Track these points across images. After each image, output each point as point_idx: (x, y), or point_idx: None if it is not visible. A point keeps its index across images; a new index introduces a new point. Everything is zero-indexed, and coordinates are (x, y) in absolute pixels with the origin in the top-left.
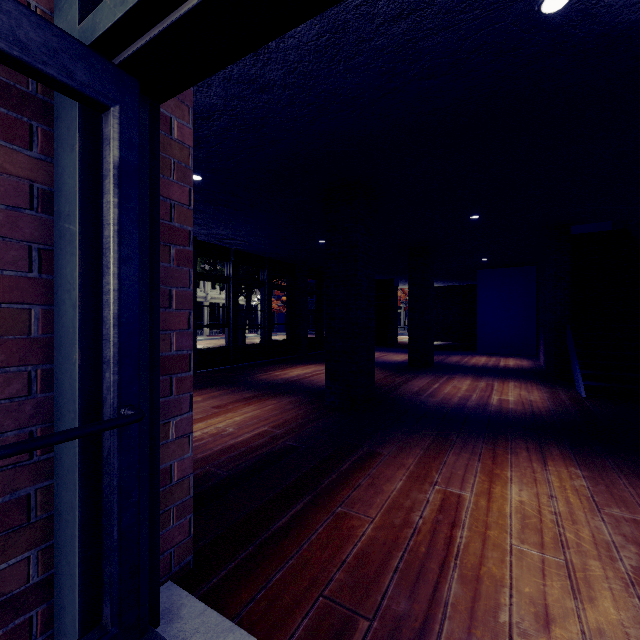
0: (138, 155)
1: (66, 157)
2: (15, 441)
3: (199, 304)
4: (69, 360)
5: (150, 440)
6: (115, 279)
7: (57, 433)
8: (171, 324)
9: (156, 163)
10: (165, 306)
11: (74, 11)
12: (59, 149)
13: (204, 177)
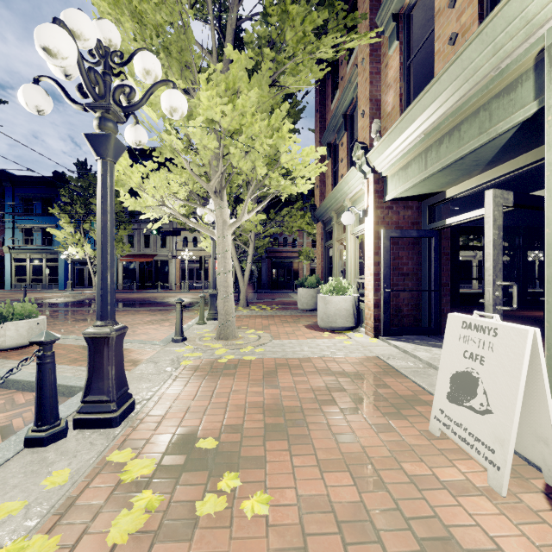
0: (437, 244)
1: (425, 246)
2: (417, 294)
3: (468, 262)
4: (425, 281)
5: (439, 298)
6: (433, 267)
7: (427, 290)
8: (444, 275)
9: (440, 242)
10: (442, 271)
11: (426, 222)
12: (423, 244)
13: (460, 206)
